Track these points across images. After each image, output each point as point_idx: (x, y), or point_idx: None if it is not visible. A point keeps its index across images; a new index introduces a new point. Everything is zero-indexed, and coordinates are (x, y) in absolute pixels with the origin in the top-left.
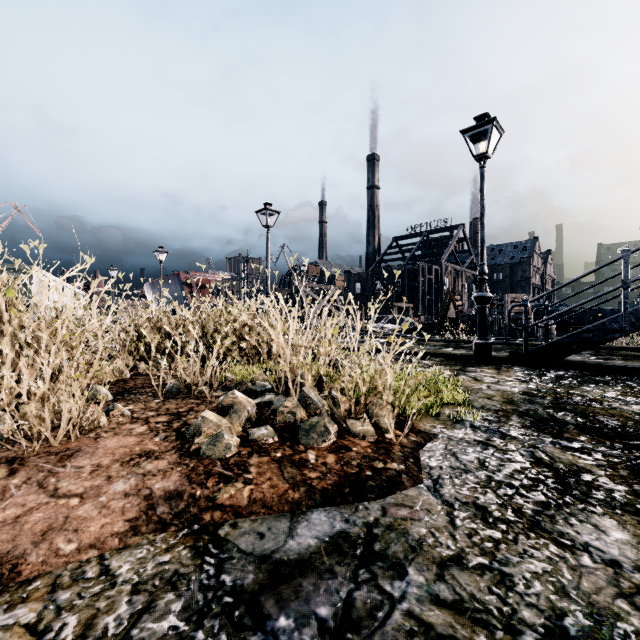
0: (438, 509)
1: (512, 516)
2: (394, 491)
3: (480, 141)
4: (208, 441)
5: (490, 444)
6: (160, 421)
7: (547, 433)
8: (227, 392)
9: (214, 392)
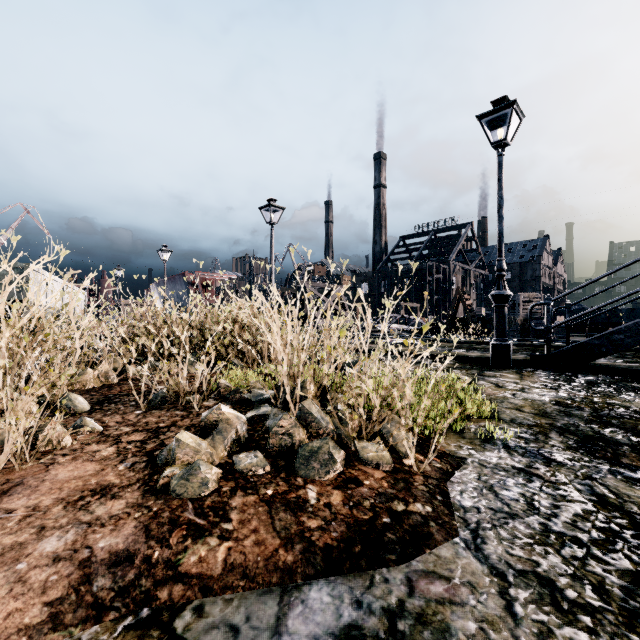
0: (486, 583)
1: (594, 599)
2: (421, 549)
3: (497, 128)
4: (180, 474)
5: (534, 473)
6: (133, 440)
7: (600, 457)
8: (219, 401)
9: (205, 401)
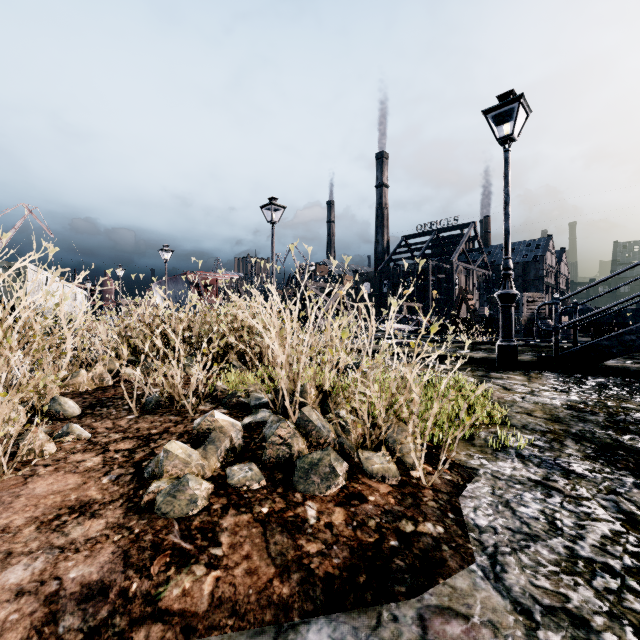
0: (510, 623)
1: None
2: (434, 579)
3: (503, 123)
4: (166, 490)
5: (552, 487)
6: (121, 449)
7: (622, 468)
8: (216, 405)
9: (201, 405)
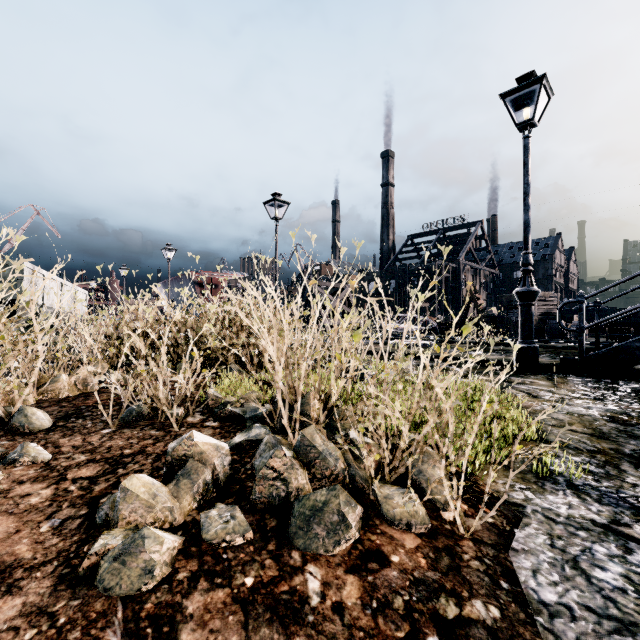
0: None
1: None
2: None
3: (522, 108)
4: (114, 551)
5: (628, 535)
6: (81, 477)
7: None
8: (206, 416)
9: (189, 416)
